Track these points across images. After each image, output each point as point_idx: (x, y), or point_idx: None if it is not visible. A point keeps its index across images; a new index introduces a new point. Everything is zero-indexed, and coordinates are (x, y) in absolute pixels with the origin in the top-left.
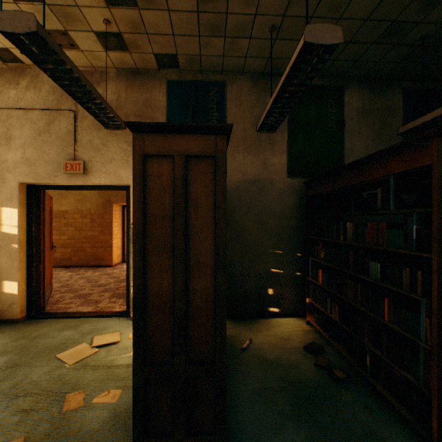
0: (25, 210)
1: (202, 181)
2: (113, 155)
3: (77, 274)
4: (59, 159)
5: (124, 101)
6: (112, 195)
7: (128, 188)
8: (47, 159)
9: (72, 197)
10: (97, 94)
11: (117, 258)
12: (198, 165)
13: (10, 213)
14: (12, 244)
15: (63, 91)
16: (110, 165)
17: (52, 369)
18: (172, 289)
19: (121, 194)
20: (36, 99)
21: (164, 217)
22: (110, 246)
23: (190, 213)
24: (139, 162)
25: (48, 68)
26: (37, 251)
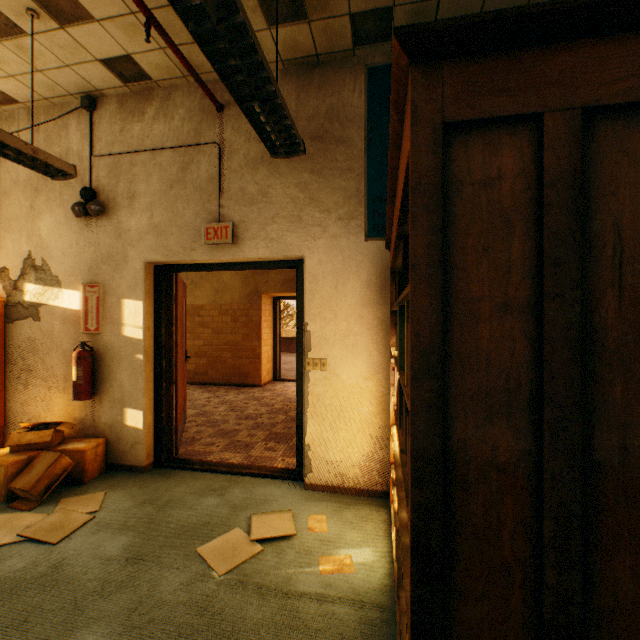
0: (153, 303)
1: (636, 188)
2: (277, 210)
3: (216, 396)
4: (197, 223)
5: (294, 117)
6: (261, 281)
7: (298, 263)
8: (181, 223)
9: (209, 286)
10: (270, 73)
11: (267, 375)
12: (622, 136)
13: (134, 308)
14: (135, 354)
15: (202, 115)
16: (272, 226)
17: (192, 580)
18: (529, 526)
19: (273, 280)
20: (167, 132)
21: (504, 307)
22: (257, 357)
23: (595, 291)
24: (428, 147)
25: (190, 17)
26: (168, 365)
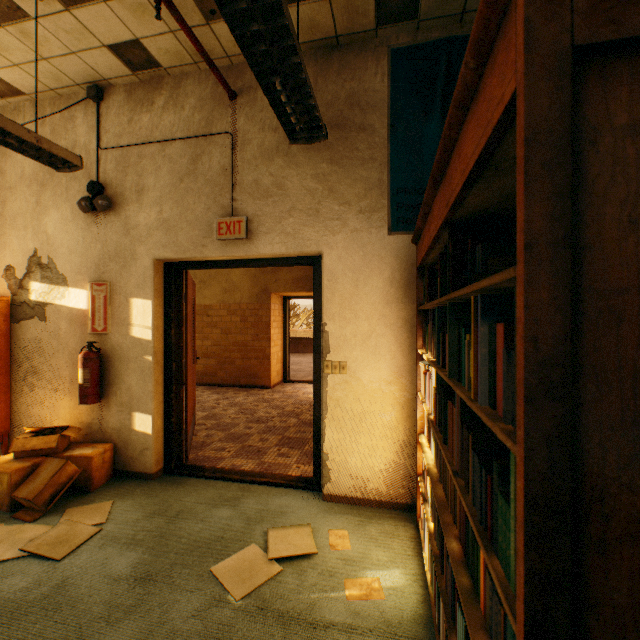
0: (162, 302)
1: None
2: (293, 203)
3: (225, 398)
4: (208, 218)
5: None
6: (270, 280)
7: (315, 260)
8: (191, 218)
9: (217, 285)
10: (296, 42)
11: (276, 376)
12: None
13: (142, 307)
14: (144, 356)
15: (214, 103)
16: (288, 220)
17: (207, 605)
18: None
19: (283, 279)
20: (177, 122)
21: None
22: (267, 358)
23: None
24: (550, 80)
25: None
26: (177, 367)
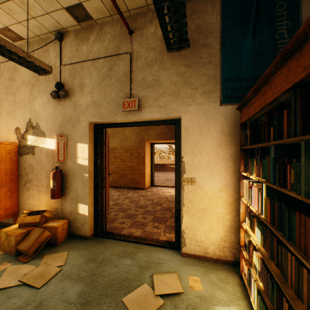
0: (93, 145)
1: None
2: (164, 89)
3: (122, 194)
4: (117, 99)
5: None
6: (145, 135)
7: (176, 121)
8: (108, 100)
9: (118, 137)
10: None
11: (148, 183)
12: None
13: (83, 148)
14: (84, 174)
15: (120, 37)
16: (161, 99)
17: None
18: None
19: (151, 134)
20: (101, 49)
21: None
22: (143, 174)
23: None
24: None
25: None
26: (101, 180)
